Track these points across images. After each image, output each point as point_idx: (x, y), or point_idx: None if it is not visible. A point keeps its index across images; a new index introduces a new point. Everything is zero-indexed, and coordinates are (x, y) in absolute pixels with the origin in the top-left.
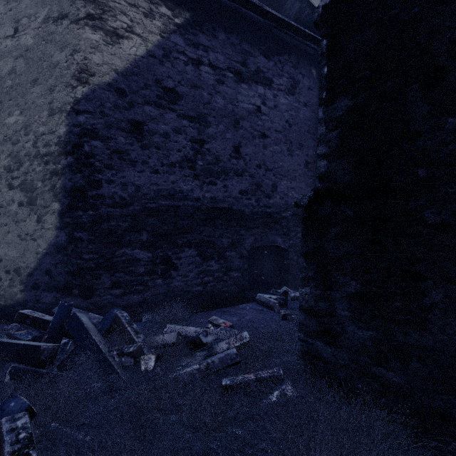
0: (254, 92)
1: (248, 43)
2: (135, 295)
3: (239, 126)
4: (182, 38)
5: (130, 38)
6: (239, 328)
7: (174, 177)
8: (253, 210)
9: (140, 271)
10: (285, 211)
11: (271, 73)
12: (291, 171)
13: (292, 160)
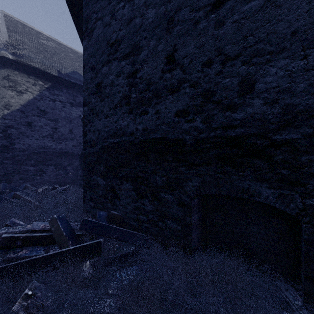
0: (78, 110)
1: (76, 92)
2: (28, 182)
3: (72, 122)
4: (48, 92)
5: (26, 93)
6: None
7: (44, 141)
8: (78, 152)
9: (31, 174)
10: None
11: None
12: None
13: None
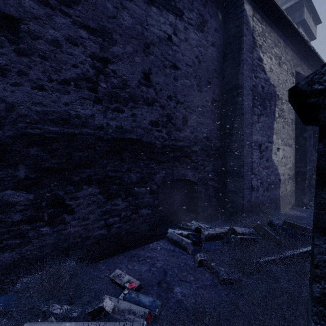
0: (165, 19)
1: None
2: (5, 252)
3: (149, 51)
4: None
5: None
6: (148, 287)
7: (67, 98)
8: (164, 143)
9: (15, 218)
10: (194, 145)
11: (182, 4)
12: (200, 106)
13: (201, 96)
